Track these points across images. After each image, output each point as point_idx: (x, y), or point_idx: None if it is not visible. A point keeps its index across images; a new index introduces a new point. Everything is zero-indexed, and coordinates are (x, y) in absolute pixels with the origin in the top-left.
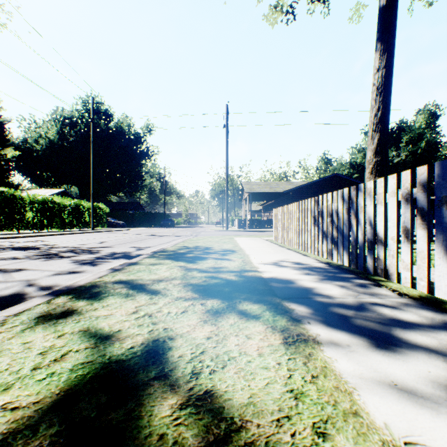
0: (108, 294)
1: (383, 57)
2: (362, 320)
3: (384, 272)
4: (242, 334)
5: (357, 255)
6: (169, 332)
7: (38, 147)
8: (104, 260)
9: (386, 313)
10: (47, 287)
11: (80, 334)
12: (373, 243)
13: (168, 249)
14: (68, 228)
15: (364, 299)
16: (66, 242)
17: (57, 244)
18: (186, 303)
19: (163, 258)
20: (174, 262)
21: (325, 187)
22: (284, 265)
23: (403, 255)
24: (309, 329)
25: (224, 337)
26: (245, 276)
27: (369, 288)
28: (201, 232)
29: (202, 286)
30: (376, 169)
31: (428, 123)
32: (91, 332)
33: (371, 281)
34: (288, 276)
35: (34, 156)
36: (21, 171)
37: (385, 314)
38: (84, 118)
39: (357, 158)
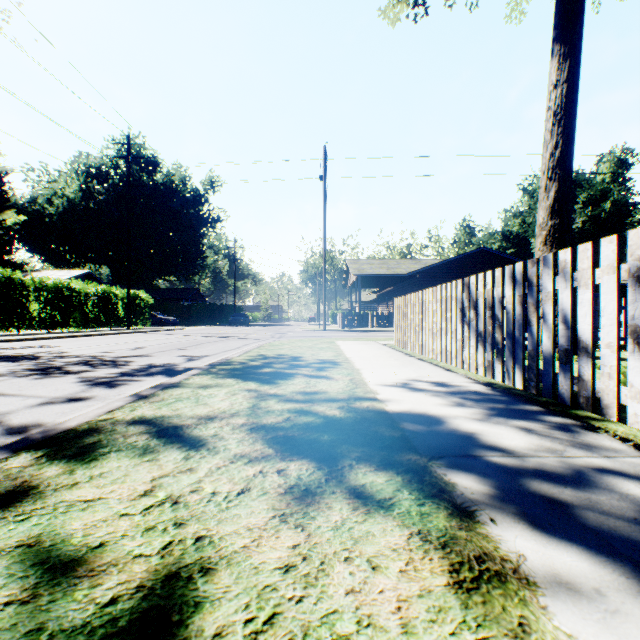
0: (111, 448)
1: (564, 66)
2: (598, 512)
3: (592, 403)
4: (360, 557)
5: (539, 373)
6: (204, 551)
7: (51, 210)
8: (131, 377)
9: (636, 494)
10: (19, 428)
11: (13, 558)
12: (570, 353)
13: (234, 360)
14: (93, 326)
15: (578, 459)
16: (82, 348)
17: (68, 351)
18: (249, 469)
19: (223, 375)
20: (241, 382)
21: (467, 267)
22: (419, 387)
23: (631, 375)
24: (499, 539)
25: (321, 566)
26: (357, 409)
27: (577, 433)
28: (287, 332)
29: (282, 431)
30: (553, 237)
31: (615, 175)
32: (39, 549)
33: (575, 419)
34: (429, 409)
35: (46, 223)
36: (27, 244)
37: (635, 497)
38: (119, 168)
39: (513, 226)
